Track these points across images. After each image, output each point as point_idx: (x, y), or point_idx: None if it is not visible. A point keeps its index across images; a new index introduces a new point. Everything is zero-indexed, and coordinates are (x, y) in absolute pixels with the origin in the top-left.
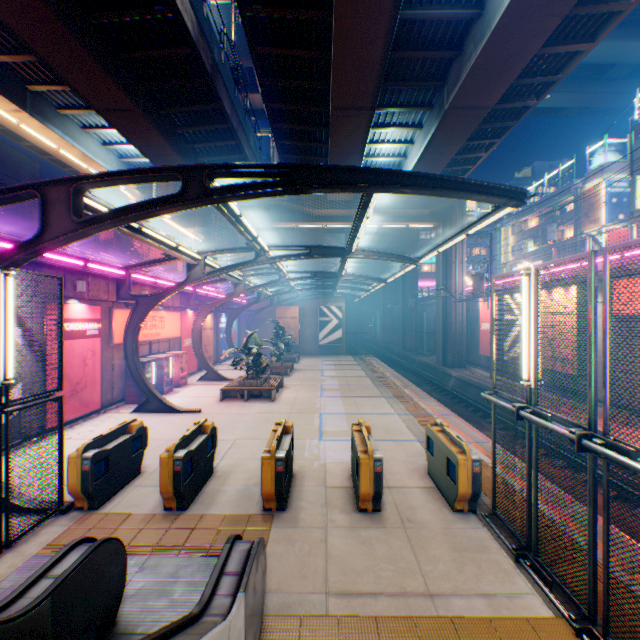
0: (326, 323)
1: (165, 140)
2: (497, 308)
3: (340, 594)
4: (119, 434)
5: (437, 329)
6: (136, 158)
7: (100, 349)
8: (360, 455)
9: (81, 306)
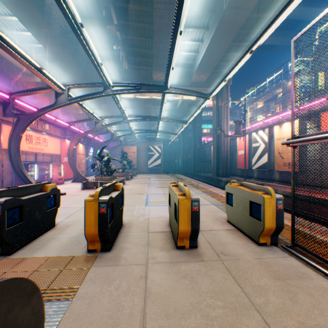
0: (152, 155)
1: (46, 23)
2: (248, 141)
3: None
4: None
5: (214, 156)
6: (32, 44)
7: None
8: (179, 197)
9: None
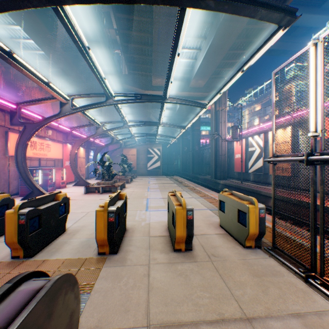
0: (151, 158)
1: (50, 33)
2: (244, 145)
3: (161, 327)
4: None
5: (211, 159)
6: (34, 50)
7: None
8: (176, 207)
9: None
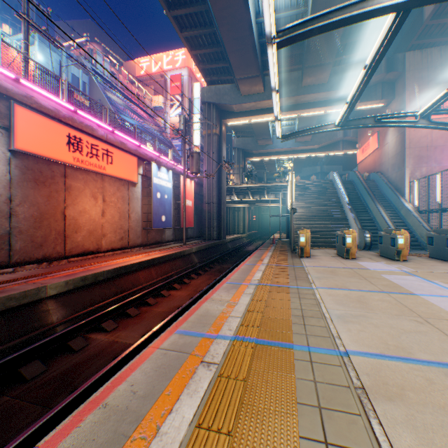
0: None
1: None
2: None
3: None
4: None
5: None
6: None
7: None
8: None
9: None
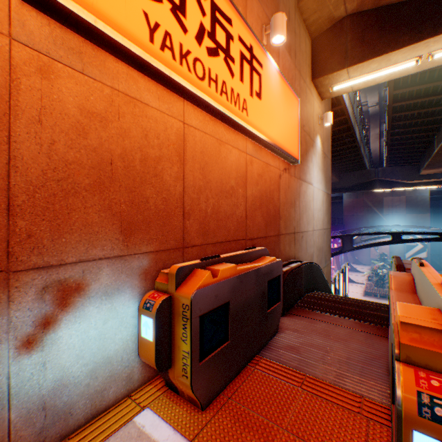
0: (411, 247)
1: None
2: None
3: None
4: None
5: None
6: None
7: None
8: None
9: None
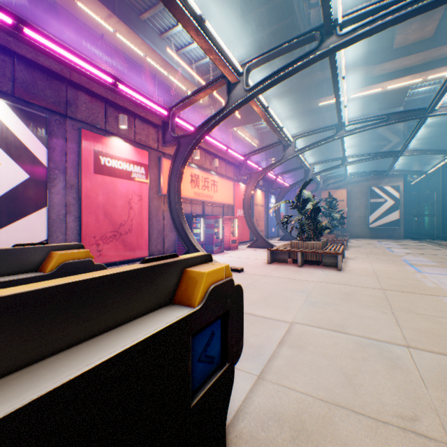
0: (377, 205)
1: (215, 5)
2: None
3: None
4: (1, 268)
5: None
6: (200, 61)
7: (147, 196)
8: None
9: (124, 145)
